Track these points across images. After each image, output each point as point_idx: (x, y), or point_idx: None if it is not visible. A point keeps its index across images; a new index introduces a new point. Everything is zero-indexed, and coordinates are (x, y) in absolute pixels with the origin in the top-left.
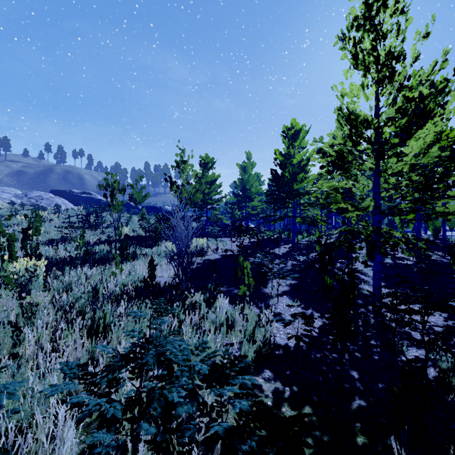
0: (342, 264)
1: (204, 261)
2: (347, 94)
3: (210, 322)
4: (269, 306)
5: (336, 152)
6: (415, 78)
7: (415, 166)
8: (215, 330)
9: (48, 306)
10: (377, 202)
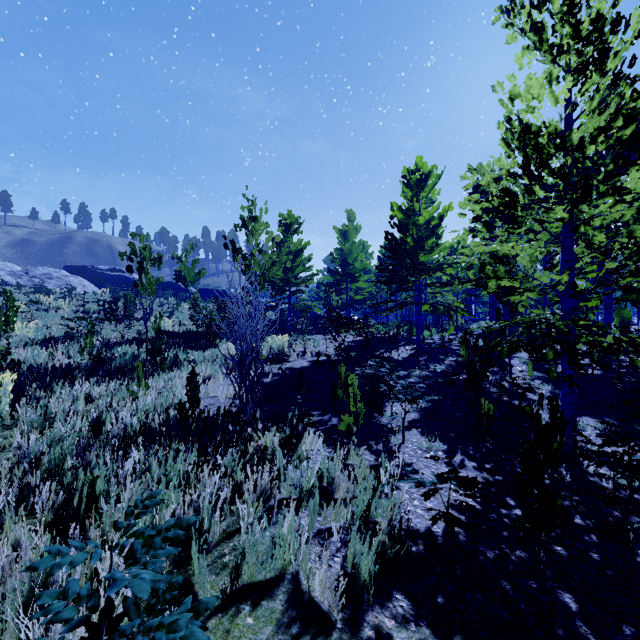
0: (494, 375)
1: (284, 372)
2: (520, 96)
3: (291, 485)
4: (390, 448)
5: (503, 191)
6: None
7: None
8: (298, 500)
9: None
10: (570, 277)
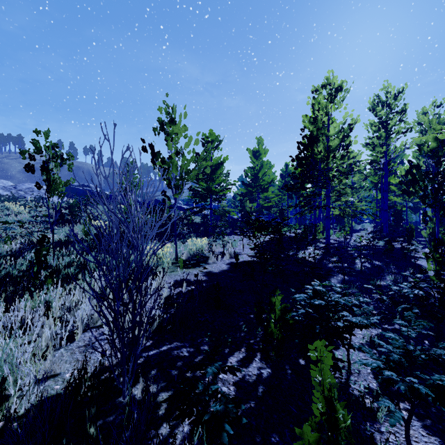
0: None
1: (200, 281)
2: None
3: None
4: None
5: None
6: None
7: None
8: None
9: None
10: None
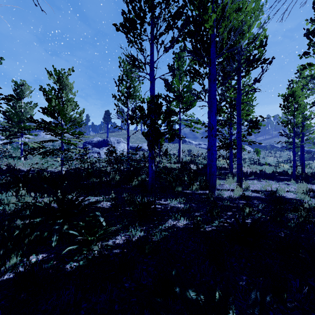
0: None
1: None
2: None
3: None
4: None
5: None
6: None
7: None
8: None
9: None
10: None
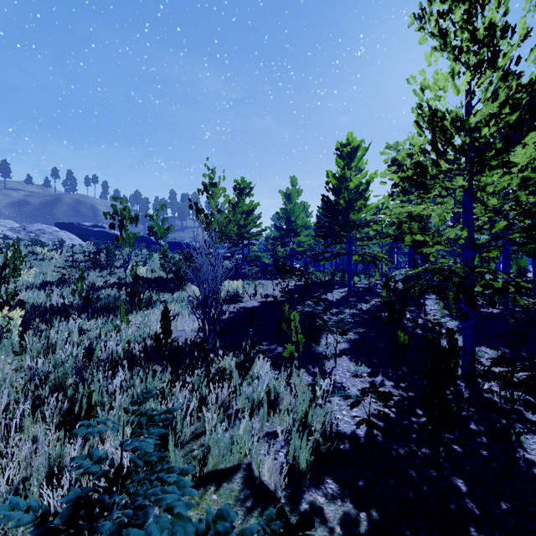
0: (411, 313)
1: (238, 310)
2: (429, 87)
3: (245, 398)
4: (325, 371)
5: (416, 164)
6: (526, 61)
7: (529, 180)
8: (251, 410)
9: (6, 379)
10: (469, 233)
